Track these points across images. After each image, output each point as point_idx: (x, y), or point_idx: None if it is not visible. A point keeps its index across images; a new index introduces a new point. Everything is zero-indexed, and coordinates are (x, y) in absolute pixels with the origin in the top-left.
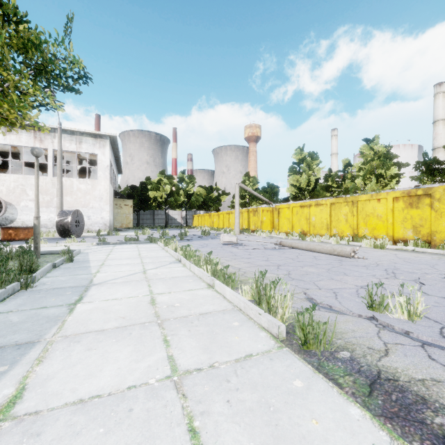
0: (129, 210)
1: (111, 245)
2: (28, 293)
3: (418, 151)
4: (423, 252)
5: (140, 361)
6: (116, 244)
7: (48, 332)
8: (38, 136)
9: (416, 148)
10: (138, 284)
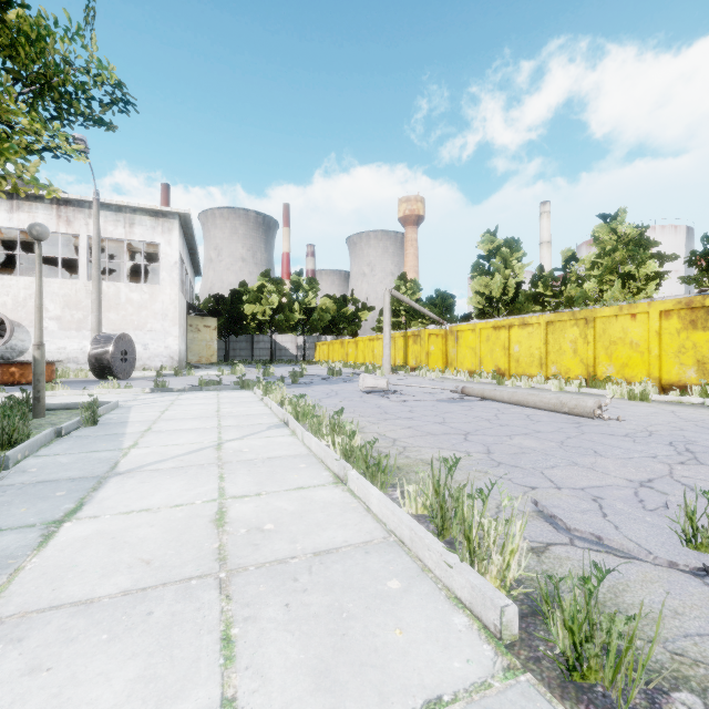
0: (212, 334)
1: (175, 393)
2: None
3: (687, 237)
4: None
5: None
6: (184, 391)
7: None
8: (64, 215)
9: (682, 232)
10: (200, 472)
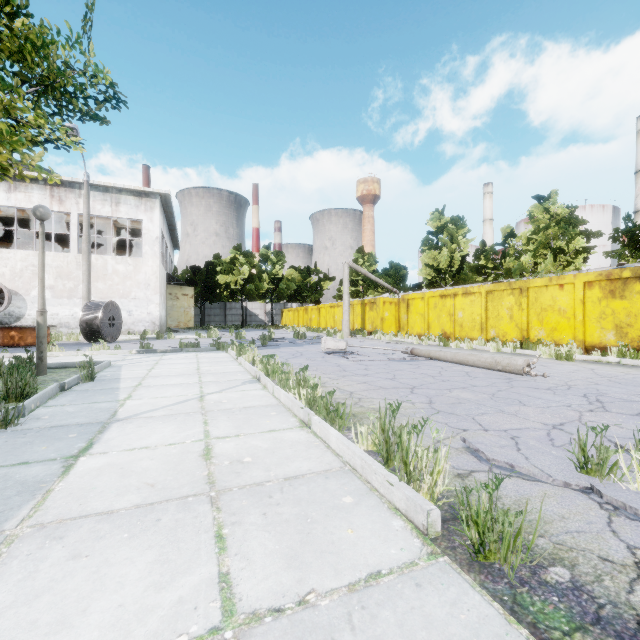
0: (189, 302)
1: (158, 354)
2: (7, 436)
3: (613, 216)
4: (635, 366)
5: (165, 588)
6: (166, 352)
7: (12, 516)
8: (56, 195)
9: (609, 211)
10: (187, 419)
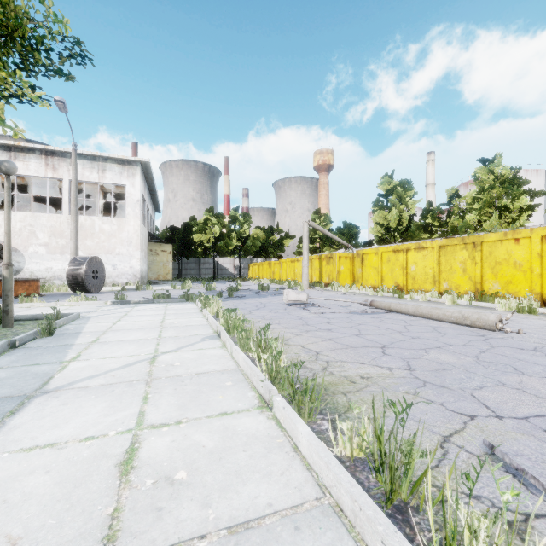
0: (168, 257)
1: (131, 305)
2: None
3: None
4: None
5: None
6: (139, 303)
7: None
8: (51, 163)
9: (542, 174)
10: (126, 391)
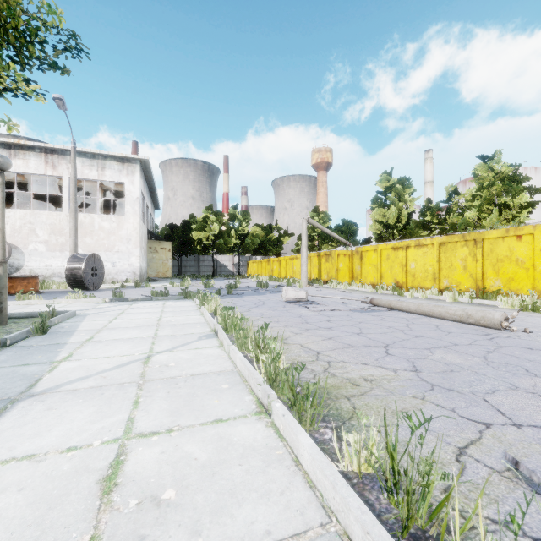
0: (167, 255)
1: (129, 303)
2: None
3: None
4: None
5: None
6: (137, 300)
7: None
8: (50, 161)
9: None
10: (116, 395)
